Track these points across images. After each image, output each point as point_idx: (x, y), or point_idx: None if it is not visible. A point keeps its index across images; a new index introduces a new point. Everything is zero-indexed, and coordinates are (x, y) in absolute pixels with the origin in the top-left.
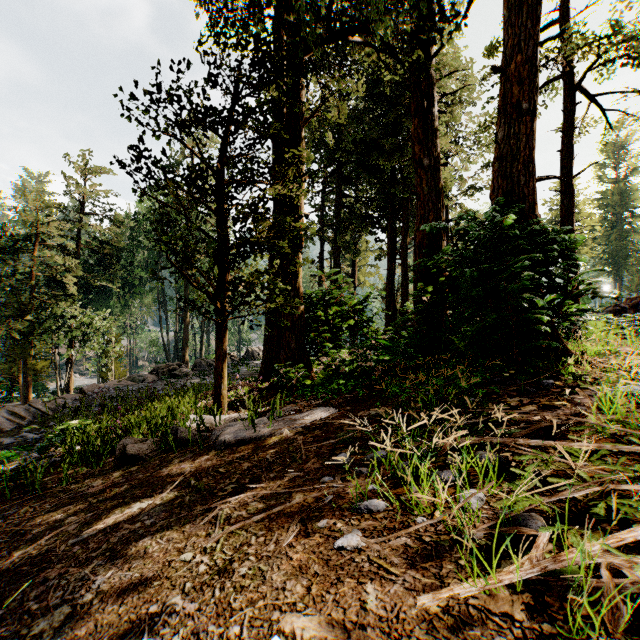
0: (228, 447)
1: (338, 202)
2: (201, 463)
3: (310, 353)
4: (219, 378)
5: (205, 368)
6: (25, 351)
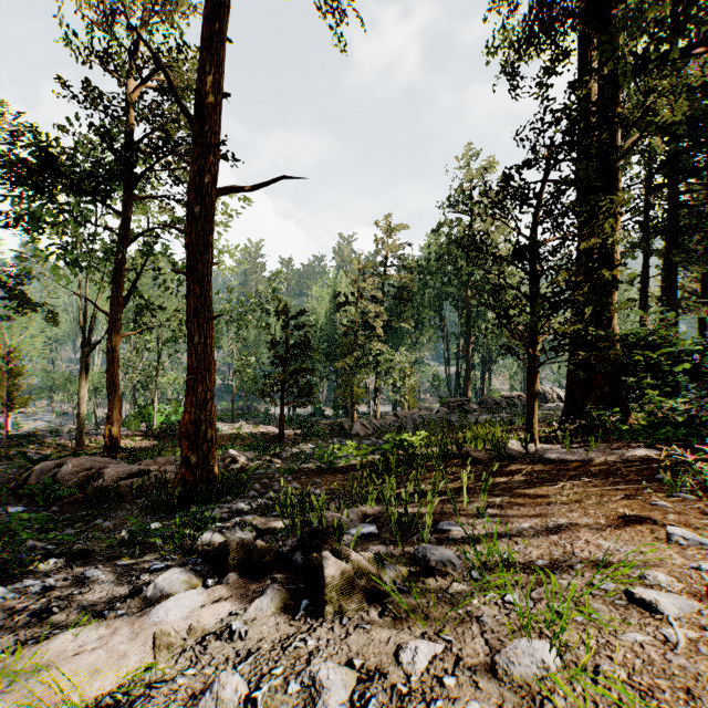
0: (552, 462)
1: (672, 203)
2: (533, 468)
3: (628, 398)
4: (530, 413)
5: (491, 406)
6: (351, 380)
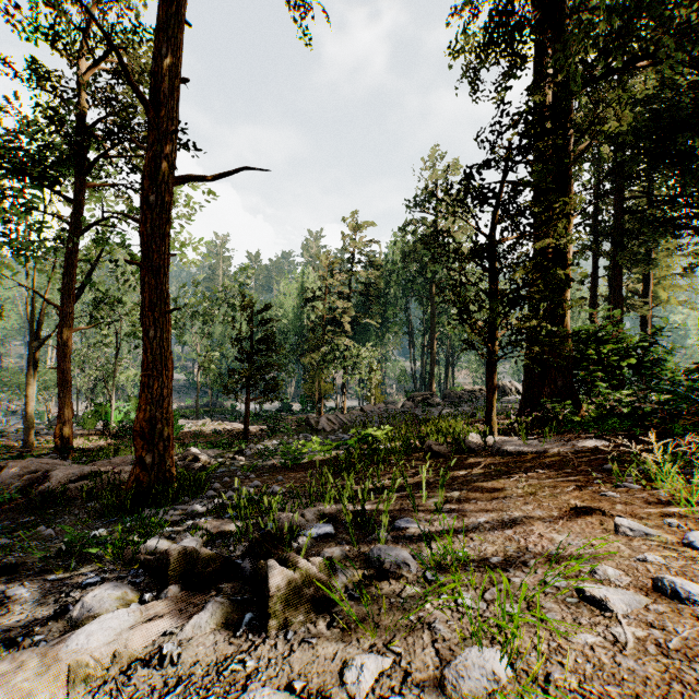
0: (509, 455)
1: (619, 208)
2: (492, 460)
3: (579, 391)
4: (490, 407)
5: (454, 400)
6: (318, 375)
